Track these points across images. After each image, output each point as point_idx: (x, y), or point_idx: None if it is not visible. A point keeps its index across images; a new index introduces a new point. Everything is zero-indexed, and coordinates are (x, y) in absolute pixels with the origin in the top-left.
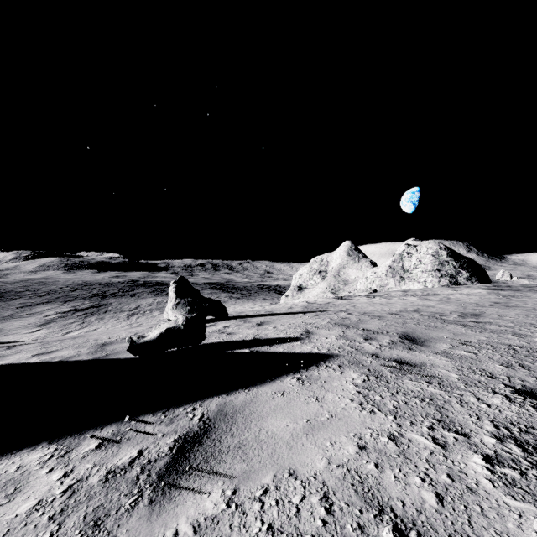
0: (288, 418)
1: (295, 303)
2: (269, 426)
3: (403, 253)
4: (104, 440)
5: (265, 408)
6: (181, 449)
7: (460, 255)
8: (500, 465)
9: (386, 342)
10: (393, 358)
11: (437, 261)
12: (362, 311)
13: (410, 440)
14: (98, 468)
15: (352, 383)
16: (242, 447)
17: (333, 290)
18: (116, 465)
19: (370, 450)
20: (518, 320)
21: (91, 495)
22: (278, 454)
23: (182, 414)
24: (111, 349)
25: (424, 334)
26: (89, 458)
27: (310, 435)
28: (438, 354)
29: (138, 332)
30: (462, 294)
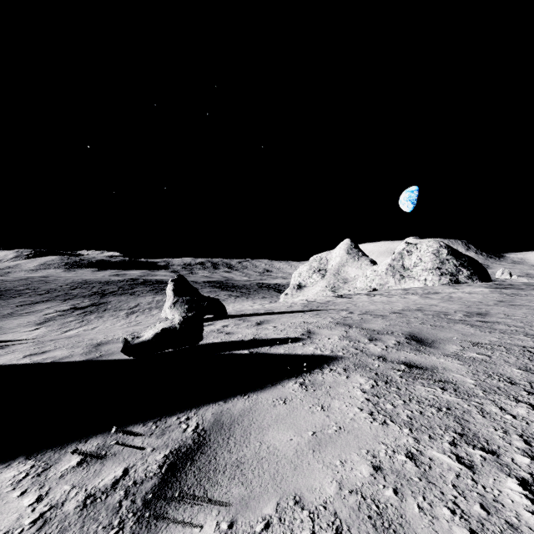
0: (291, 430)
1: (295, 301)
2: (271, 440)
3: (403, 252)
4: (87, 456)
5: (266, 417)
6: (172, 467)
7: (460, 253)
8: None
9: (392, 343)
10: (402, 361)
11: (437, 259)
12: (364, 310)
13: (431, 459)
14: (77, 491)
15: (360, 388)
16: (241, 466)
17: (333, 289)
18: (97, 487)
19: (386, 472)
20: (527, 319)
21: (65, 526)
22: (281, 475)
23: (175, 425)
24: (105, 349)
25: (431, 334)
26: (68, 478)
27: (317, 451)
28: (449, 356)
29: (134, 331)
30: (464, 293)
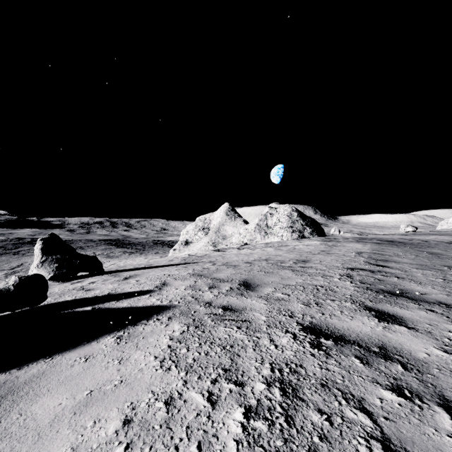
0: (68, 392)
1: (178, 256)
2: (36, 409)
3: (267, 214)
4: None
5: (52, 381)
6: None
7: (306, 216)
8: (256, 417)
9: (225, 290)
10: (223, 305)
11: (290, 220)
12: (226, 261)
13: (185, 401)
14: None
15: (170, 336)
16: None
17: (214, 244)
18: None
19: (134, 425)
20: (331, 264)
21: None
22: None
23: None
24: None
25: (259, 280)
26: None
27: (78, 413)
28: (261, 298)
29: None
30: (304, 245)
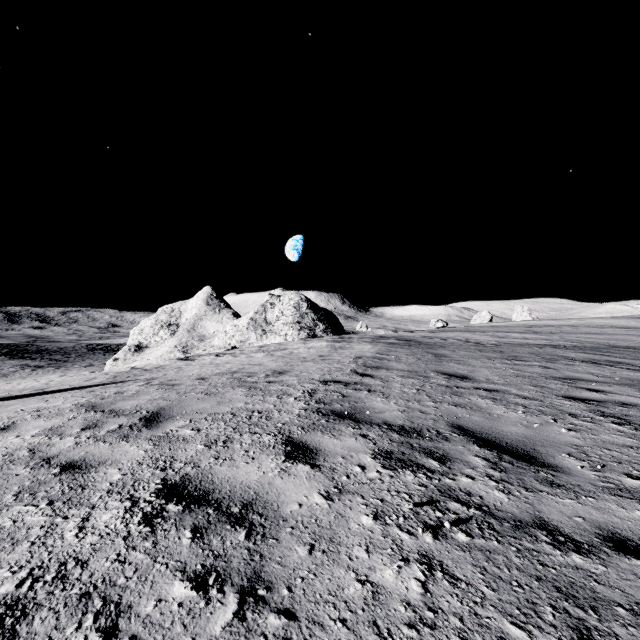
0: None
1: (113, 370)
2: None
3: (266, 304)
4: None
5: None
6: None
7: (318, 307)
8: None
9: (107, 430)
10: (70, 461)
11: (298, 313)
12: (173, 378)
13: None
14: None
15: None
16: None
17: (184, 349)
18: None
19: None
20: (309, 375)
21: None
22: None
23: None
24: None
25: (182, 408)
26: None
27: None
28: (151, 440)
29: None
30: (306, 348)
